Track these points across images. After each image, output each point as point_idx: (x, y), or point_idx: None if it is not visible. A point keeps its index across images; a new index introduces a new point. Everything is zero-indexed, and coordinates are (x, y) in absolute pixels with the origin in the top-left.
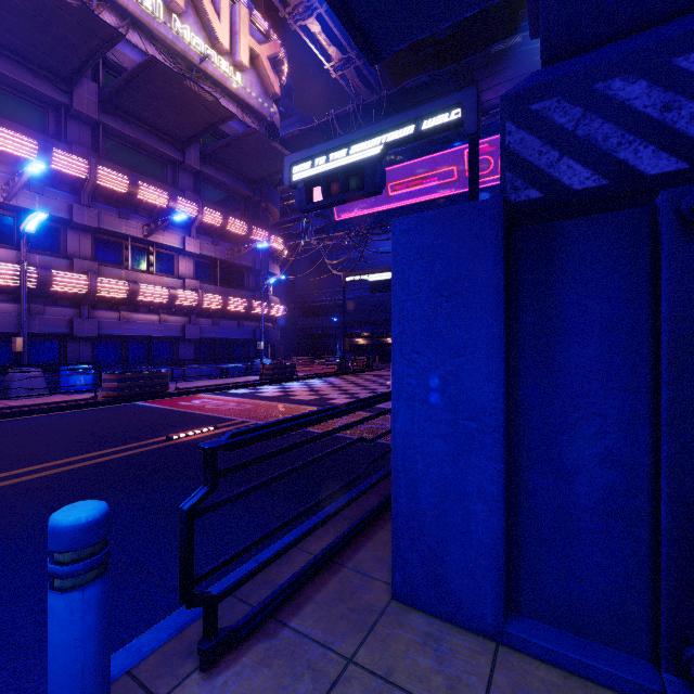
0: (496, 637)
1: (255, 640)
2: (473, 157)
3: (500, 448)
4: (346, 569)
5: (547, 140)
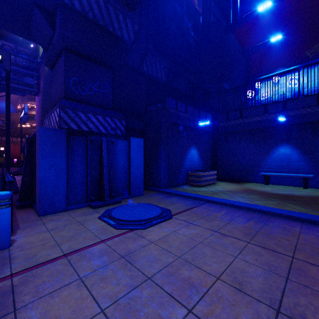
0: (65, 210)
1: (15, 230)
2: (8, 80)
3: (66, 175)
4: (19, 220)
5: (69, 117)
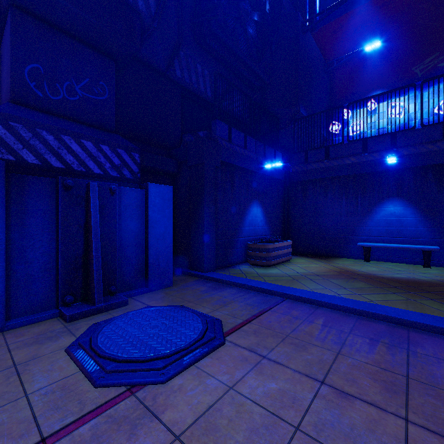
0: (1, 330)
1: None
2: None
3: (4, 257)
4: None
5: (17, 139)
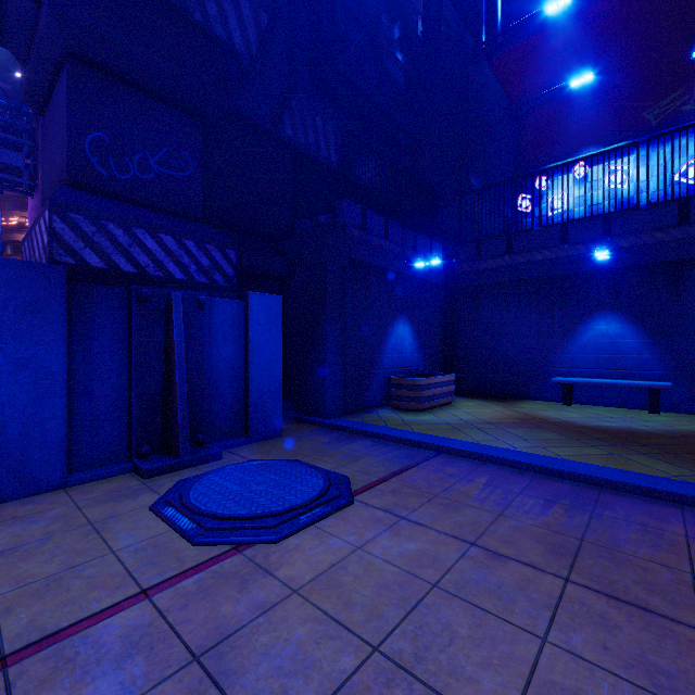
0: (63, 486)
1: None
2: None
3: (65, 391)
4: None
5: (78, 235)
